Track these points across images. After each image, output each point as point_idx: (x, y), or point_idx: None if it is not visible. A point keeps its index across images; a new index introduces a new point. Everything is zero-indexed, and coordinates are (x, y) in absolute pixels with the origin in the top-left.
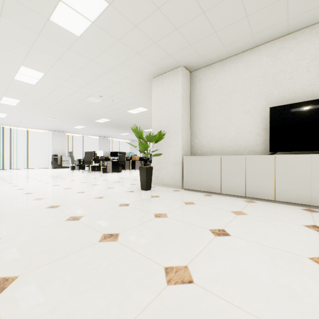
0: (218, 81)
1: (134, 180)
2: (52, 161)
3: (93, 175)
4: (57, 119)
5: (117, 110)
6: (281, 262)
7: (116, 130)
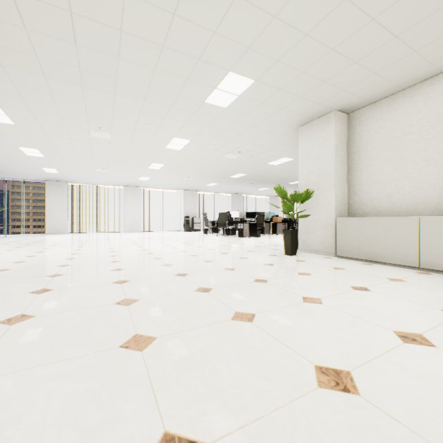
0: (386, 122)
1: (277, 246)
2: (184, 223)
3: (229, 239)
4: (191, 178)
5: (256, 164)
6: (406, 307)
7: (252, 185)
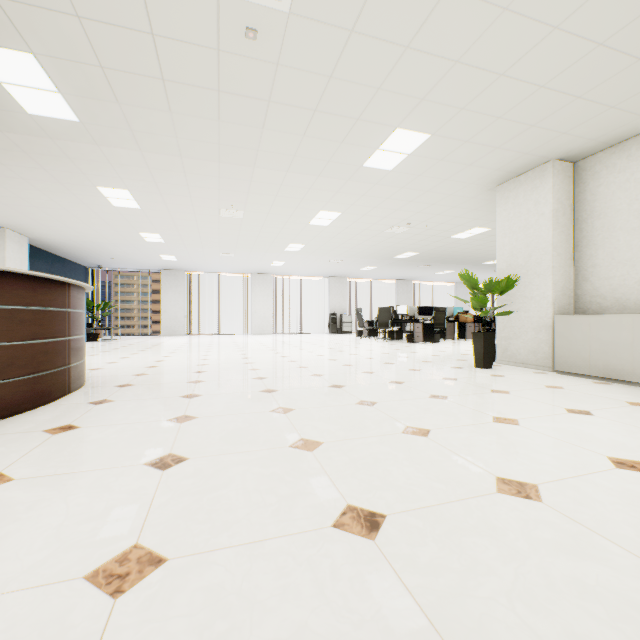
0: (636, 172)
1: (464, 355)
2: (329, 322)
3: (393, 345)
4: (339, 261)
5: (433, 238)
6: (639, 435)
7: (427, 267)
